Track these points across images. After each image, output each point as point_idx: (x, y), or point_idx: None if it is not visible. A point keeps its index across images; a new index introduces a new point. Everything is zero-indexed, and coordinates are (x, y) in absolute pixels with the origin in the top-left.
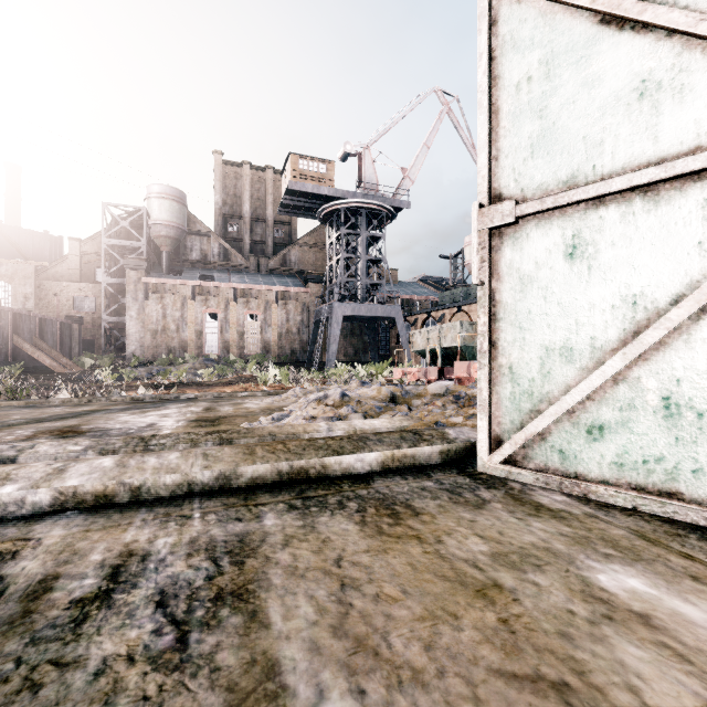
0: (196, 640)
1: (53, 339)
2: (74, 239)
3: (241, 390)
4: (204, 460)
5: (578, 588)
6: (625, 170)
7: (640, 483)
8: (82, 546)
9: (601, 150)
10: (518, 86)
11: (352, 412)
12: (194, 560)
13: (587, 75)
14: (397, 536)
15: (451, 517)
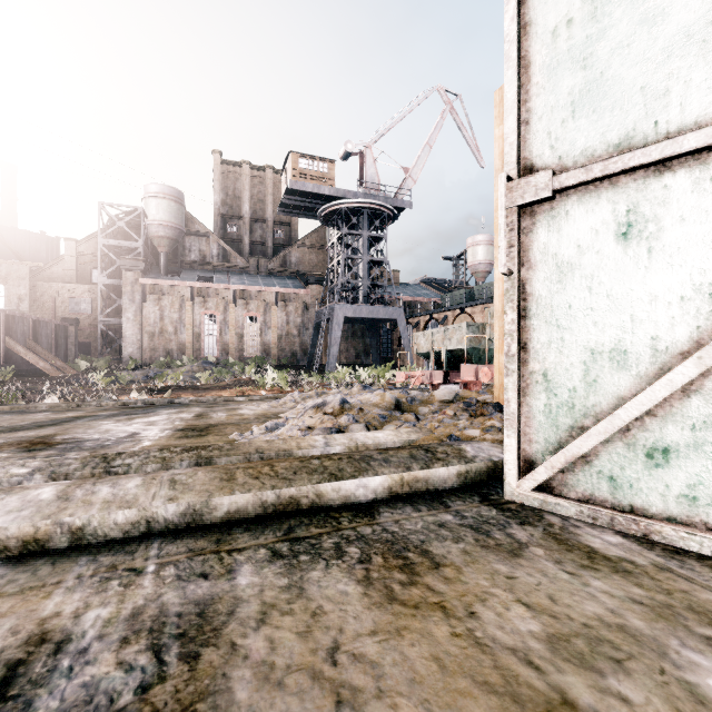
0: None
1: (48, 341)
2: (70, 239)
3: (238, 394)
4: (170, 488)
5: (689, 708)
6: (700, 125)
7: None
8: None
9: (666, 102)
10: (555, 32)
11: (354, 422)
12: (129, 651)
13: (646, 10)
14: (413, 604)
15: (481, 571)
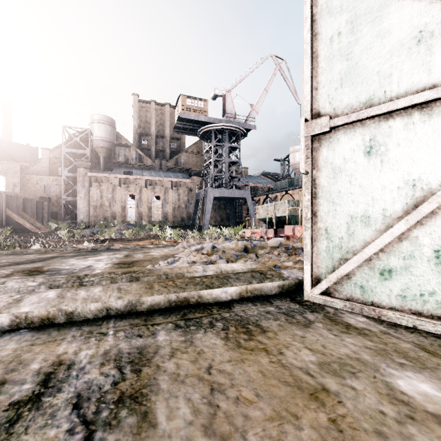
0: (99, 438)
1: (31, 211)
2: (45, 148)
3: (149, 243)
4: (118, 292)
5: (384, 391)
6: (407, 94)
7: (418, 309)
8: (26, 357)
9: (390, 80)
10: (331, 39)
11: (219, 258)
12: (105, 368)
13: (380, 29)
14: (250, 349)
15: (288, 334)
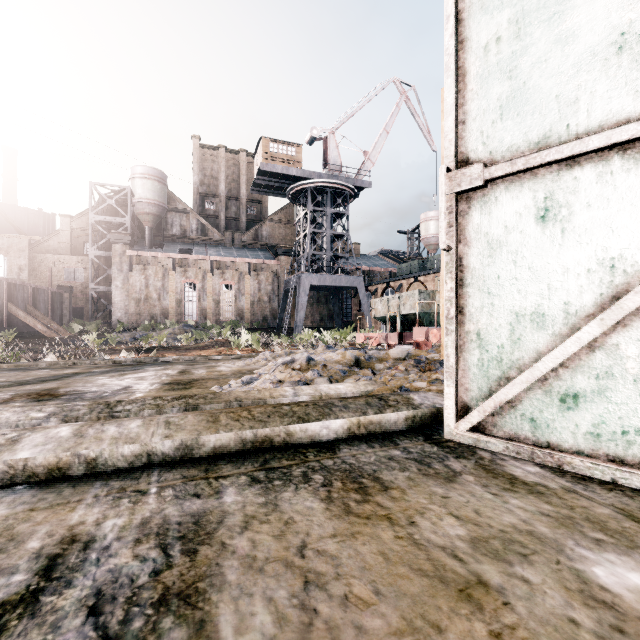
0: None
1: (45, 307)
2: (65, 215)
3: (216, 354)
4: (166, 428)
5: (575, 586)
6: (602, 128)
7: (618, 455)
8: (22, 529)
9: (576, 109)
10: (486, 48)
11: (318, 376)
12: (142, 548)
13: (560, 32)
14: (365, 516)
15: (422, 492)
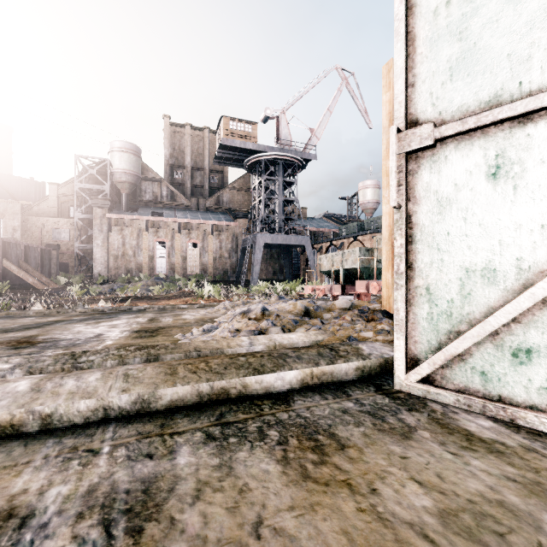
0: None
1: (35, 262)
2: (53, 183)
3: (182, 303)
4: (124, 381)
5: None
6: None
7: None
8: None
9: (529, 66)
10: (436, 11)
11: (272, 326)
12: (83, 526)
13: None
14: (324, 482)
15: (379, 451)
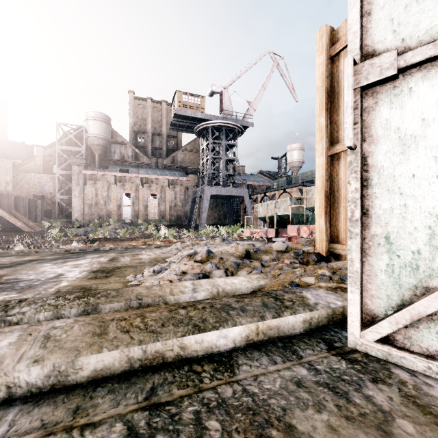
0: None
1: (24, 210)
2: (39, 146)
3: (142, 243)
4: (41, 347)
5: None
6: None
7: None
8: None
9: None
10: None
11: (216, 268)
12: None
13: None
14: None
15: None
